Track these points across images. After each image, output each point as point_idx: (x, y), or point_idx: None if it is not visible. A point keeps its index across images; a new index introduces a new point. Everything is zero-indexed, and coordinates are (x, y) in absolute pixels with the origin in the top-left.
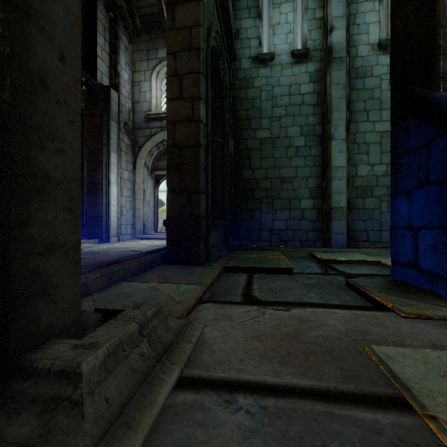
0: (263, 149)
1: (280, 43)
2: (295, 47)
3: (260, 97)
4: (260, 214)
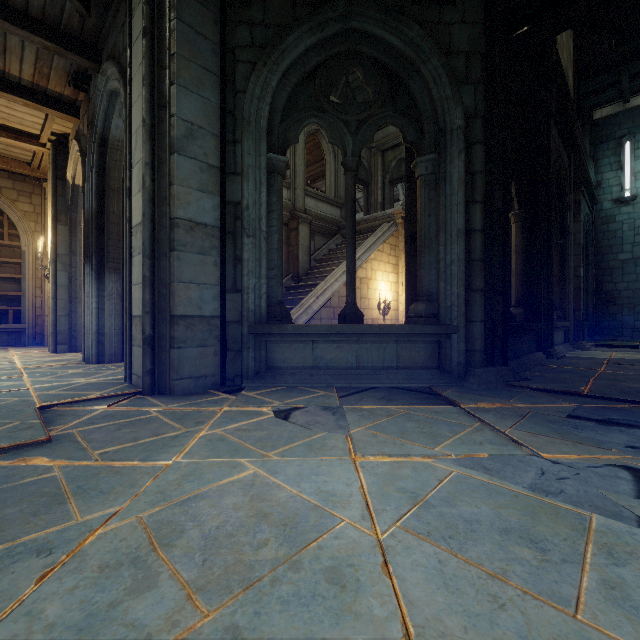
0: (625, 267)
1: None
2: None
3: (621, 229)
4: (622, 316)
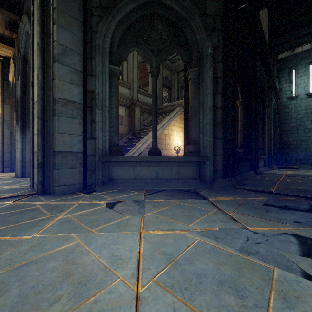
0: (292, 130)
1: (300, 91)
2: (308, 92)
3: (291, 111)
4: (291, 153)
